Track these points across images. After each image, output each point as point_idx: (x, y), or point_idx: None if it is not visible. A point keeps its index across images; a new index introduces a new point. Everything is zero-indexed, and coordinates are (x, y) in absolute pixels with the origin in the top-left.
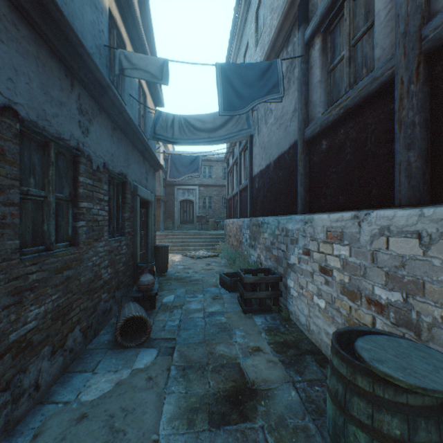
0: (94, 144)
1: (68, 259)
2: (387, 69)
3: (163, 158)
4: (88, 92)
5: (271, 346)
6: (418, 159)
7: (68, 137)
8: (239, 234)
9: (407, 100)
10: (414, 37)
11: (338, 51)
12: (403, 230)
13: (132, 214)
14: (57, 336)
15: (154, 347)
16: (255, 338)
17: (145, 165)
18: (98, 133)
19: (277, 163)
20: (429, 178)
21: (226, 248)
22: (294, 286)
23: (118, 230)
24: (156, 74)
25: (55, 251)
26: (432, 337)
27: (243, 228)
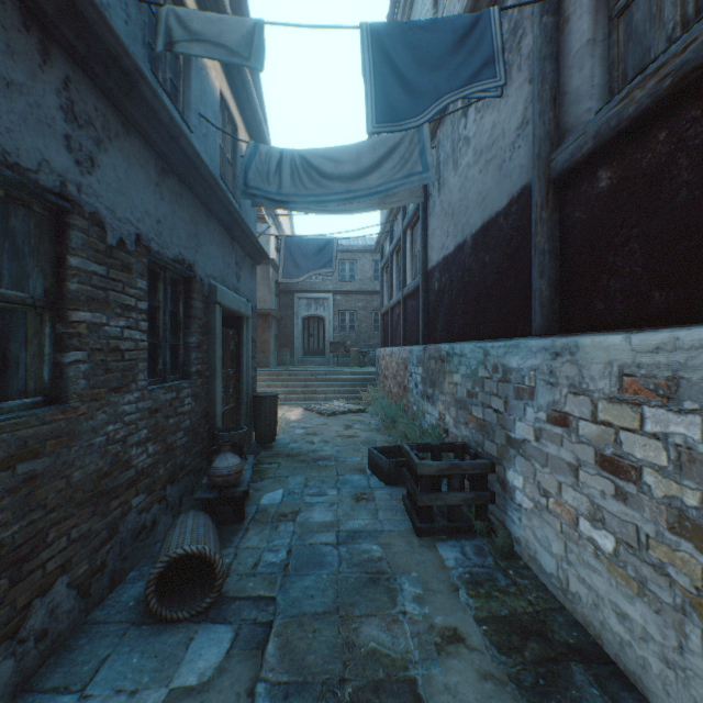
0: (110, 192)
1: (31, 437)
2: None
3: (274, 248)
4: (93, 80)
5: (484, 629)
6: None
7: (31, 164)
8: (403, 375)
9: None
10: None
11: None
12: None
13: (206, 338)
14: None
15: (228, 622)
16: (446, 604)
17: (235, 250)
18: (122, 173)
19: (481, 238)
20: None
21: (379, 398)
22: (525, 486)
23: (176, 369)
24: (238, 51)
25: None
26: None
27: (411, 363)
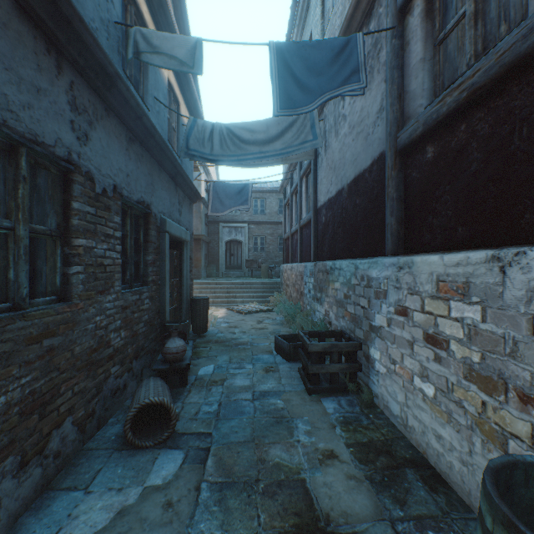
0: (98, 157)
1: (51, 322)
2: None
3: (204, 189)
4: (88, 81)
5: (351, 450)
6: None
7: (51, 141)
8: (300, 284)
9: None
10: None
11: (452, 10)
12: None
13: (158, 256)
14: (31, 438)
15: (180, 448)
16: (326, 436)
17: (178, 193)
18: (105, 143)
19: (354, 187)
20: None
21: (283, 301)
22: (381, 358)
23: (138, 278)
24: (185, 59)
25: (26, 311)
26: None
27: (306, 275)
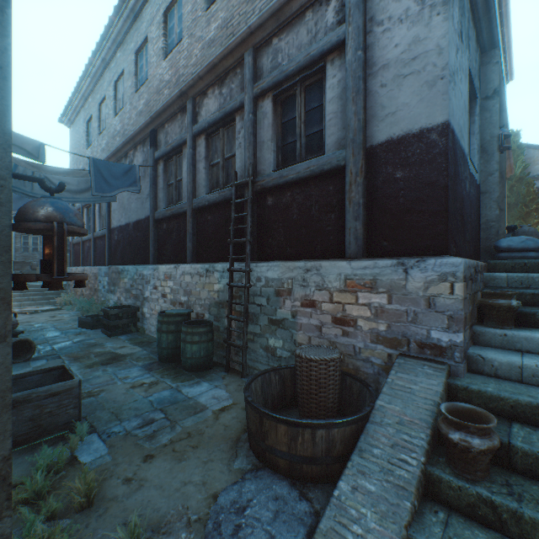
0: None
1: None
2: (185, 207)
3: None
4: None
5: (133, 344)
6: (192, 247)
7: None
8: (95, 282)
9: (190, 224)
10: (191, 202)
11: (172, 177)
12: (188, 272)
13: None
14: None
15: (42, 359)
16: (122, 344)
17: None
18: None
19: (137, 226)
20: (196, 254)
21: (73, 300)
22: (148, 311)
23: None
24: (33, 152)
25: None
26: (194, 308)
27: (101, 275)
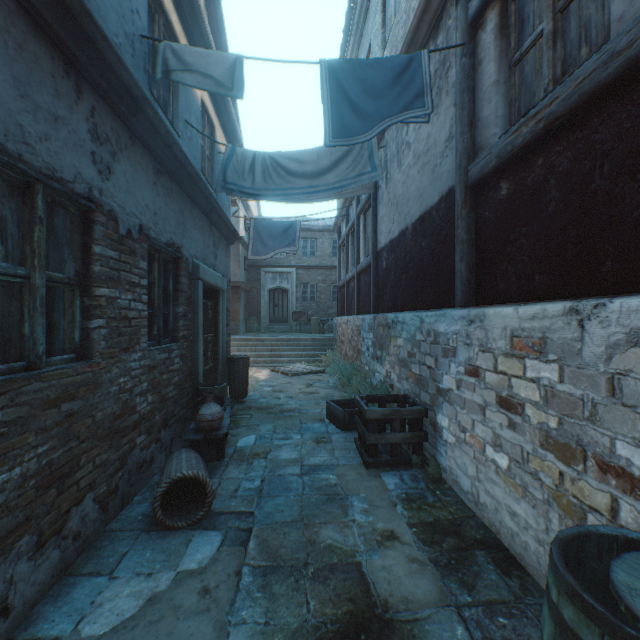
0: (122, 193)
1: (70, 384)
2: None
3: (243, 227)
4: (110, 106)
5: (414, 530)
6: None
7: (70, 177)
8: (357, 340)
9: None
10: None
11: (529, 27)
12: None
13: (190, 308)
14: (48, 516)
15: (218, 529)
16: (386, 515)
17: (213, 233)
18: (129, 177)
19: (419, 227)
20: None
21: (337, 360)
22: (449, 426)
23: (167, 334)
24: (222, 80)
25: (43, 370)
26: None
27: (364, 329)
